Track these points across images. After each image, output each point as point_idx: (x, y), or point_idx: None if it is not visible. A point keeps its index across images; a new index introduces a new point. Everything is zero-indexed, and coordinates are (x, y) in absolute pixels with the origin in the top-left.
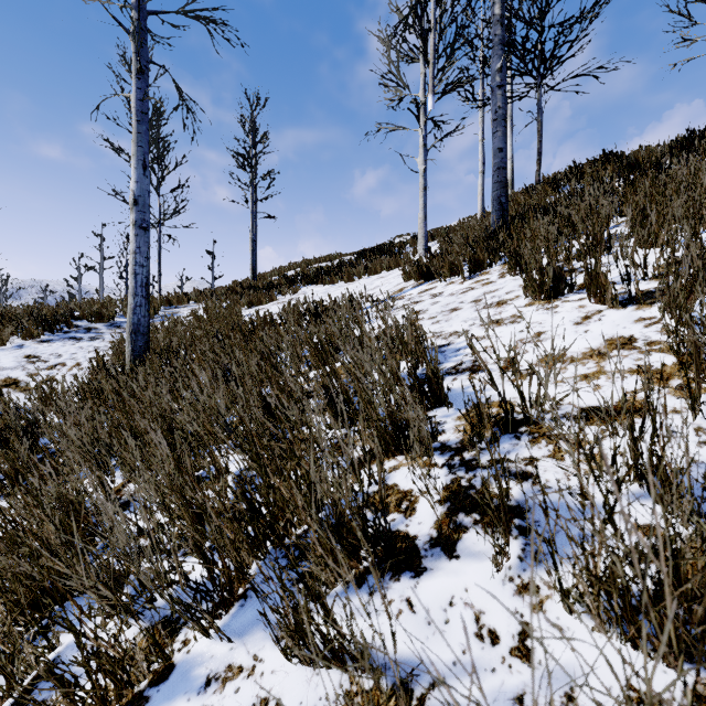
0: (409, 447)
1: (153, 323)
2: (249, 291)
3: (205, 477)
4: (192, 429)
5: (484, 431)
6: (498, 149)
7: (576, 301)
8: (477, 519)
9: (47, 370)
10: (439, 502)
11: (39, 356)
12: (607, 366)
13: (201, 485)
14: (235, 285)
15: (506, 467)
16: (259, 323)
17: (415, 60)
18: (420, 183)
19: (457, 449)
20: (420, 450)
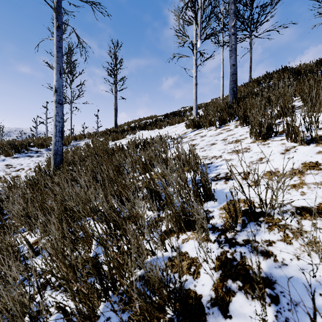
0: (194, 227)
1: (67, 149)
2: (113, 133)
3: (82, 237)
4: (76, 210)
5: (238, 219)
6: (232, 64)
7: (279, 141)
8: (240, 285)
9: (15, 171)
10: (214, 269)
11: (12, 165)
12: (306, 180)
13: (79, 242)
14: (106, 130)
15: (258, 251)
16: (116, 149)
17: (191, 23)
18: (194, 82)
19: (222, 230)
20: (200, 230)
